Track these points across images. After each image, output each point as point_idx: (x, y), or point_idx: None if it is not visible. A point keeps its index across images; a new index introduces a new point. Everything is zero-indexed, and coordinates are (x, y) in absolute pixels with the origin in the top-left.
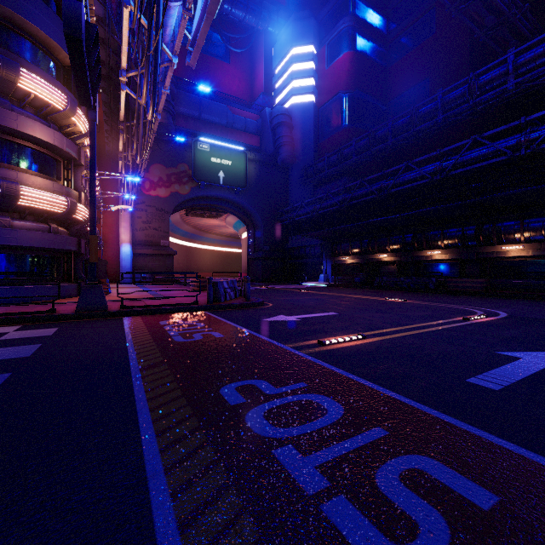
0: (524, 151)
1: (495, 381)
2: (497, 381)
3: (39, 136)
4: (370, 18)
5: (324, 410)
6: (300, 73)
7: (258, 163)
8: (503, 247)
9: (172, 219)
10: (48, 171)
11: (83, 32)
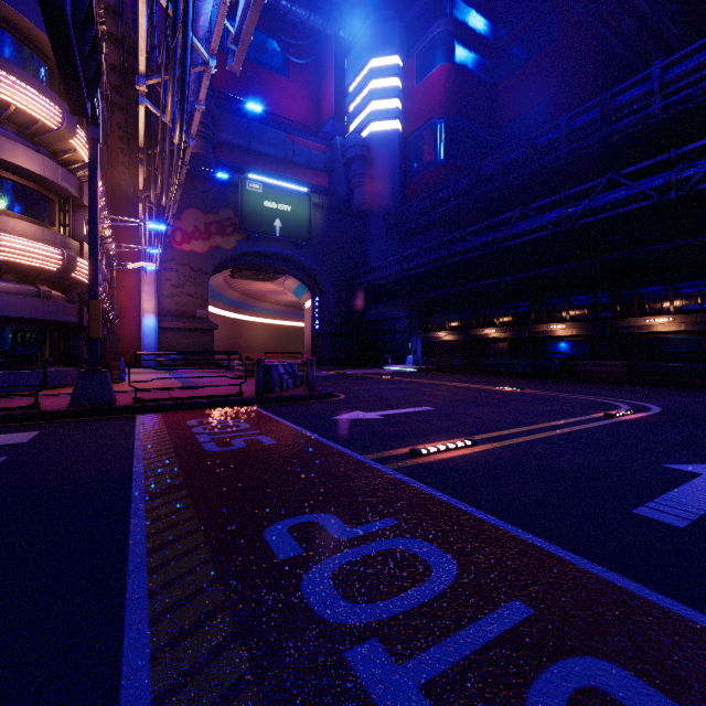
0: (675, 193)
1: (675, 513)
2: (678, 512)
3: (22, 164)
4: (473, 21)
5: (427, 567)
6: (381, 92)
7: (326, 210)
8: (647, 319)
9: (212, 282)
10: (37, 213)
11: (68, 0)
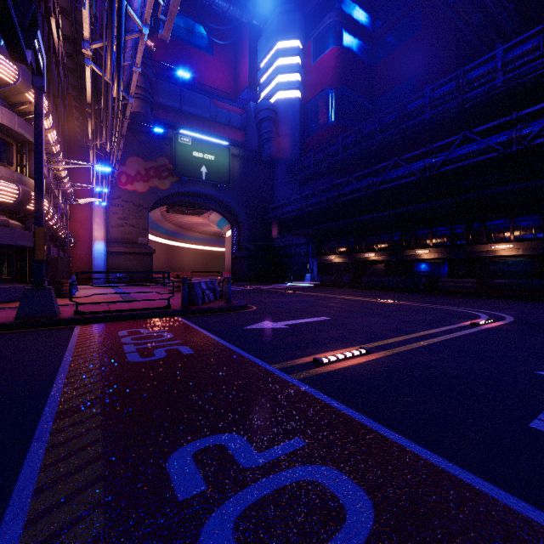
0: (515, 147)
1: None
2: None
3: None
4: (357, 14)
5: (340, 507)
6: (285, 68)
7: (242, 159)
8: (493, 246)
9: (152, 216)
10: None
11: None
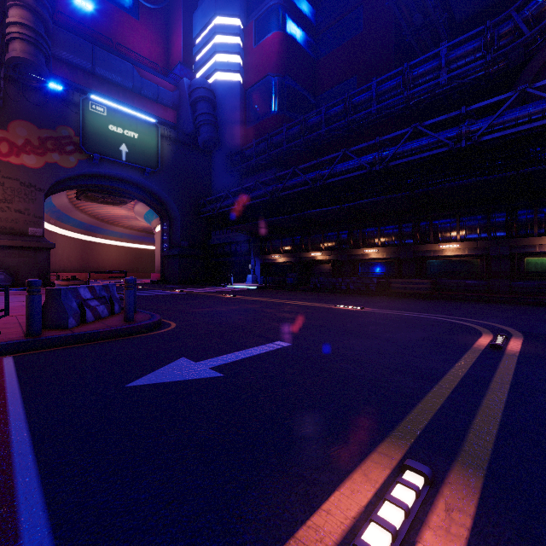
0: (464, 143)
1: None
2: None
3: None
4: (300, 3)
5: None
6: (224, 47)
7: (174, 142)
8: (441, 245)
9: (56, 203)
10: None
11: None
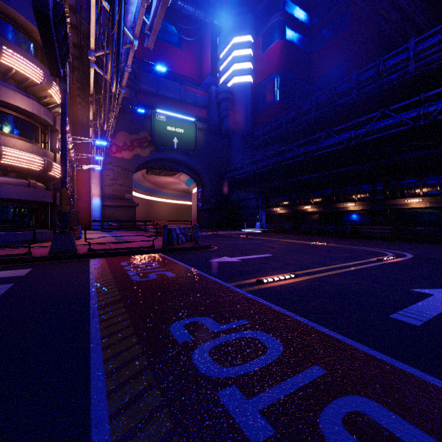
0: (423, 121)
1: (415, 317)
2: (417, 316)
3: (19, 105)
4: (297, 14)
5: (265, 347)
6: (240, 58)
7: (206, 131)
8: (406, 200)
9: (135, 177)
10: (28, 135)
11: (51, 9)
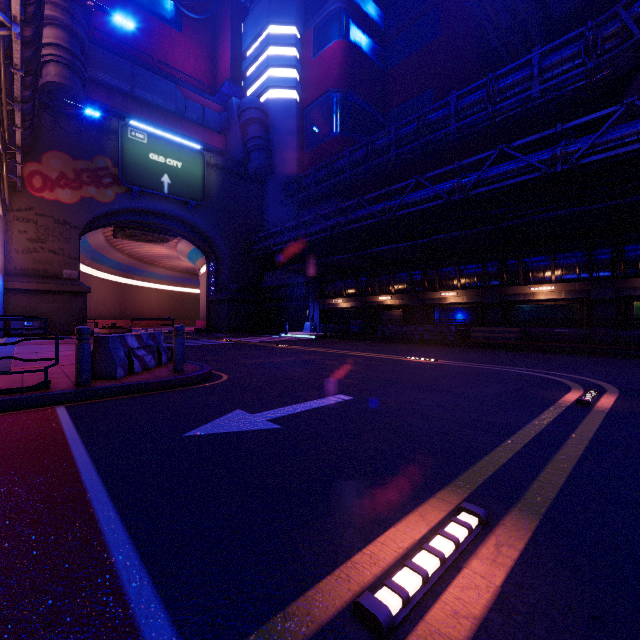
0: (560, 166)
1: None
2: None
3: None
4: (366, 5)
5: None
6: (279, 60)
7: (221, 171)
8: (532, 287)
9: (91, 241)
10: None
11: None
